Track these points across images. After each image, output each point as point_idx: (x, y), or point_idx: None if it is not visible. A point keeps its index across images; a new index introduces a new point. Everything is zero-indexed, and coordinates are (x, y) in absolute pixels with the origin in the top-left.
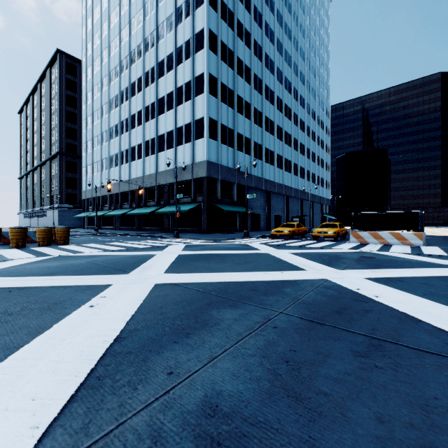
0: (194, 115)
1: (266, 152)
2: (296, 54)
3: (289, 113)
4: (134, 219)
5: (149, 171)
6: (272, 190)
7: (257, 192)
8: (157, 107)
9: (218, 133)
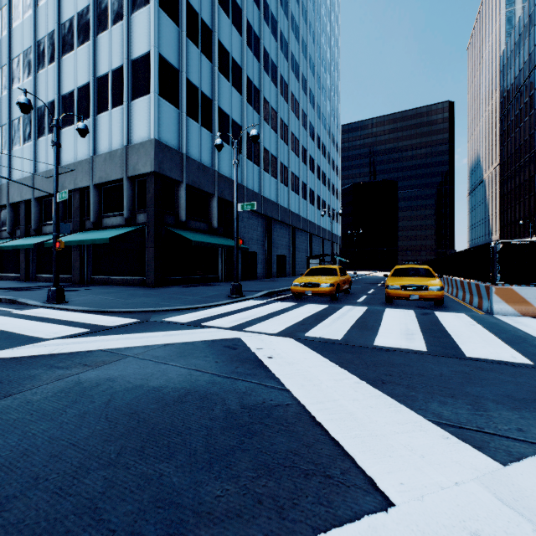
0: (131, 50)
1: (265, 156)
2: (305, 28)
3: (296, 108)
4: (19, 259)
5: (45, 166)
6: (274, 215)
7: (251, 217)
8: (59, 39)
9: (181, 94)
